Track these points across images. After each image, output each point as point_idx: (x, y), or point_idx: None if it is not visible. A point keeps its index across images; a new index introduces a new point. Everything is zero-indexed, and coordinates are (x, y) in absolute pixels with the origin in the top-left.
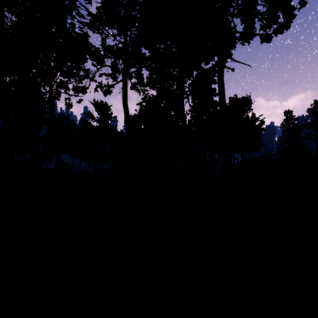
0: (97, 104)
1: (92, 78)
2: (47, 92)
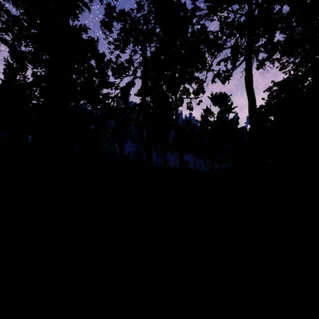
0: (214, 97)
1: (209, 68)
2: (173, 101)
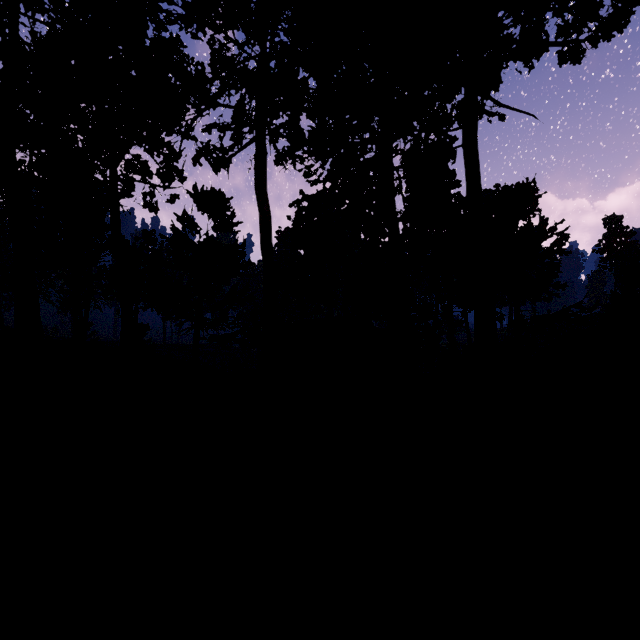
0: (200, 194)
1: (187, 133)
2: (107, 181)
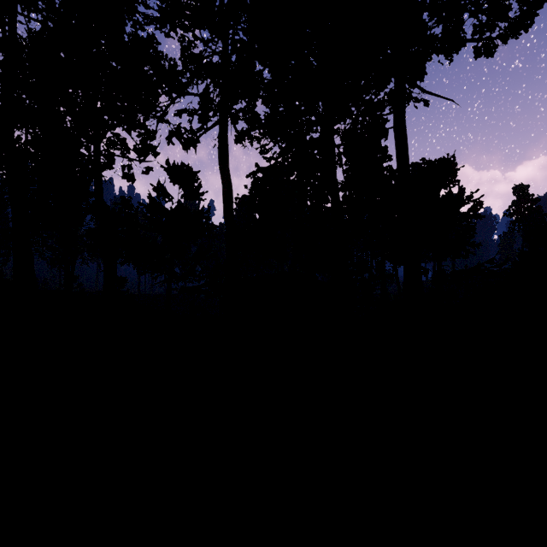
0: (172, 168)
1: (162, 117)
2: (91, 155)
